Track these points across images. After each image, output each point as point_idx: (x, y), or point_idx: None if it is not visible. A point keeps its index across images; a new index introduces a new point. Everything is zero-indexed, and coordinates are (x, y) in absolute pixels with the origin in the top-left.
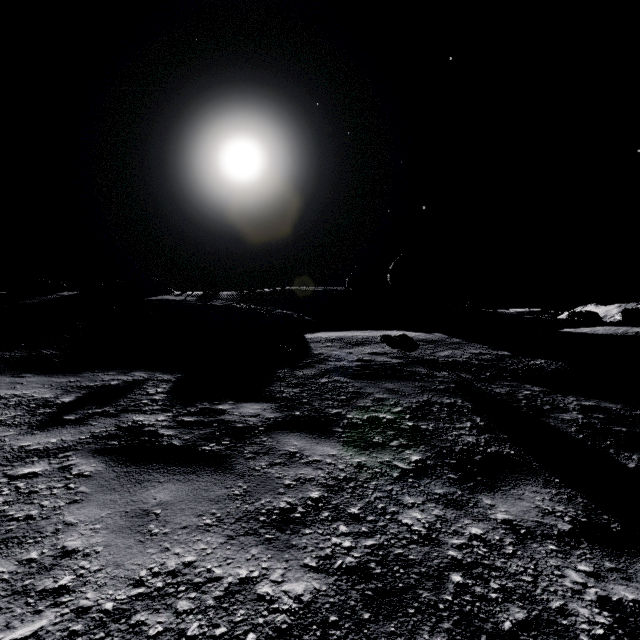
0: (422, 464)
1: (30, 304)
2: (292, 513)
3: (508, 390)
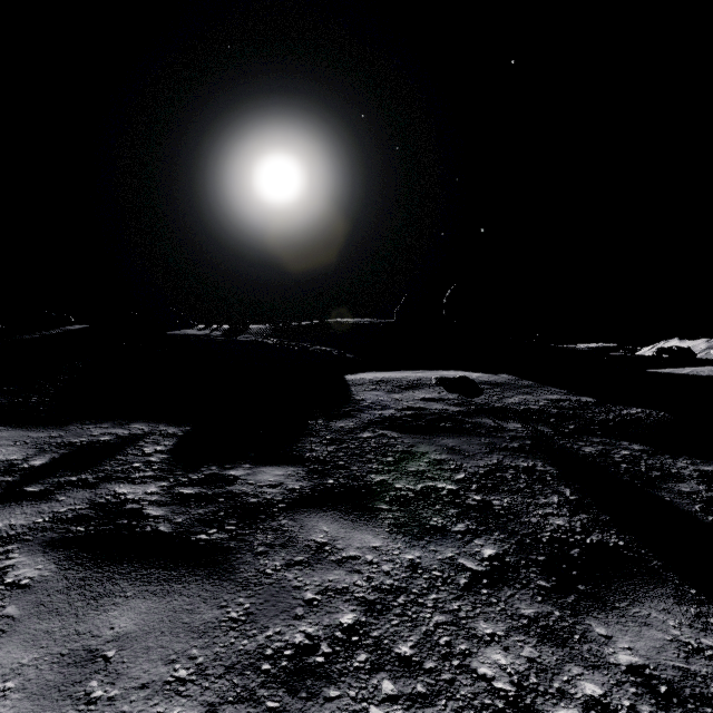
0: (499, 563)
1: (28, 340)
2: (311, 655)
3: (600, 449)
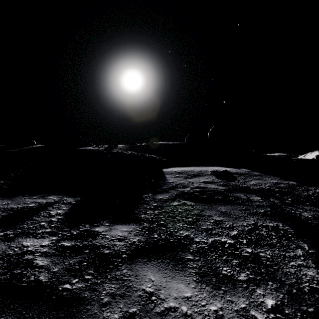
0: (281, 315)
1: (11, 152)
2: None
3: (313, 214)
